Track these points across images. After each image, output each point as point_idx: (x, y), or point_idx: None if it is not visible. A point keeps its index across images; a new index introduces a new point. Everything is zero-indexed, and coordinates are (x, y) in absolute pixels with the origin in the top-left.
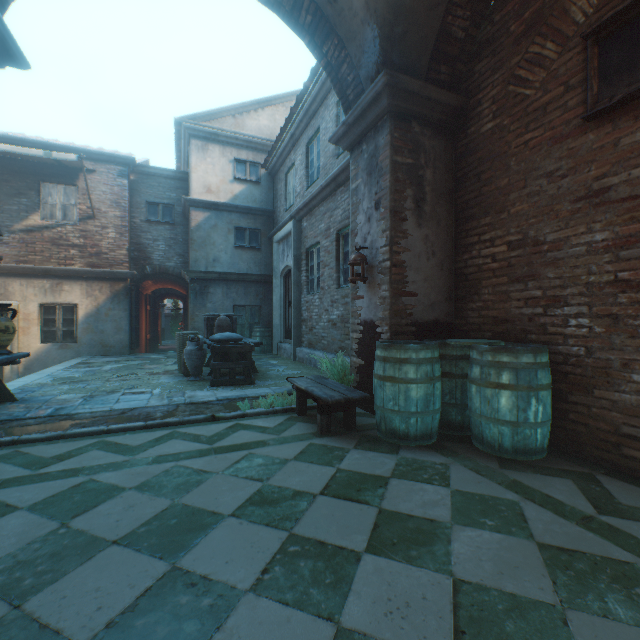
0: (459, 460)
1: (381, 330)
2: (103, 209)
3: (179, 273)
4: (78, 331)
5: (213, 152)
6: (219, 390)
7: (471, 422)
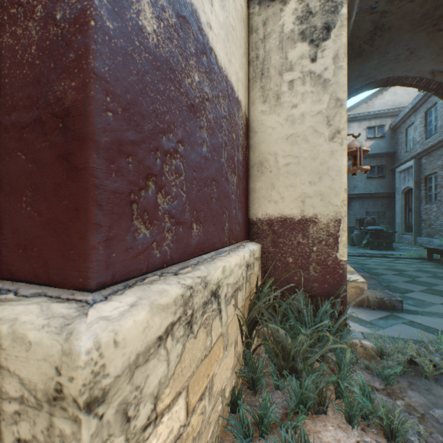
0: None
1: None
2: None
3: None
4: None
5: (353, 127)
6: (376, 251)
7: None
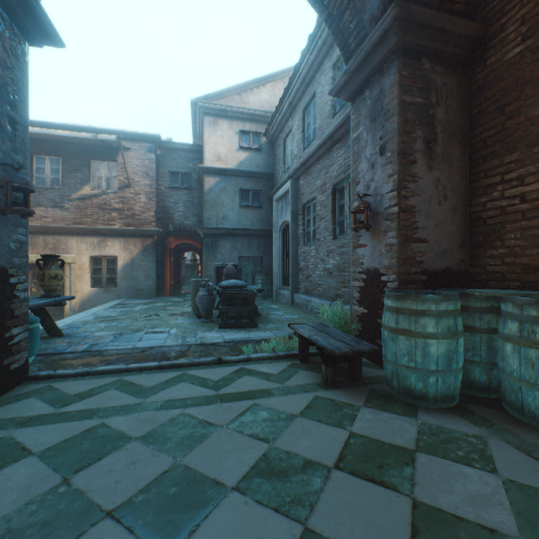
0: (496, 432)
1: (387, 279)
2: (136, 179)
3: (195, 230)
4: (118, 278)
5: (222, 126)
6: (226, 332)
7: (504, 385)
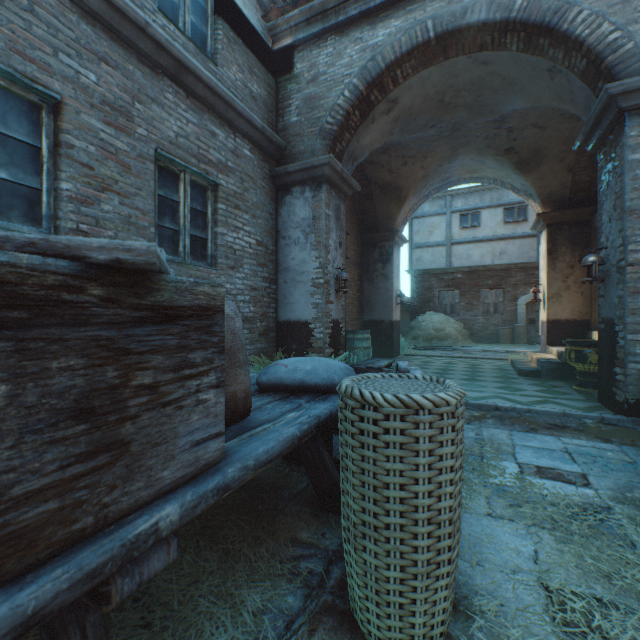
0: None
1: (342, 325)
2: None
3: None
4: None
5: None
6: None
7: None
